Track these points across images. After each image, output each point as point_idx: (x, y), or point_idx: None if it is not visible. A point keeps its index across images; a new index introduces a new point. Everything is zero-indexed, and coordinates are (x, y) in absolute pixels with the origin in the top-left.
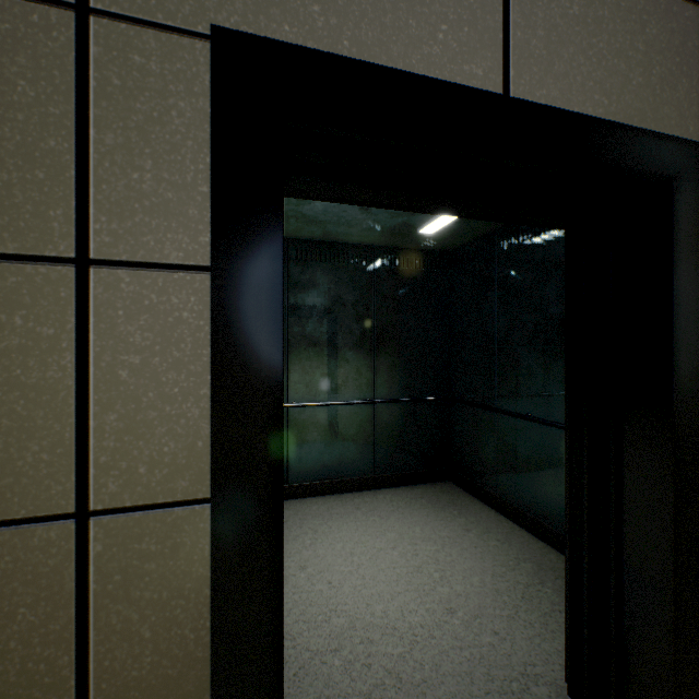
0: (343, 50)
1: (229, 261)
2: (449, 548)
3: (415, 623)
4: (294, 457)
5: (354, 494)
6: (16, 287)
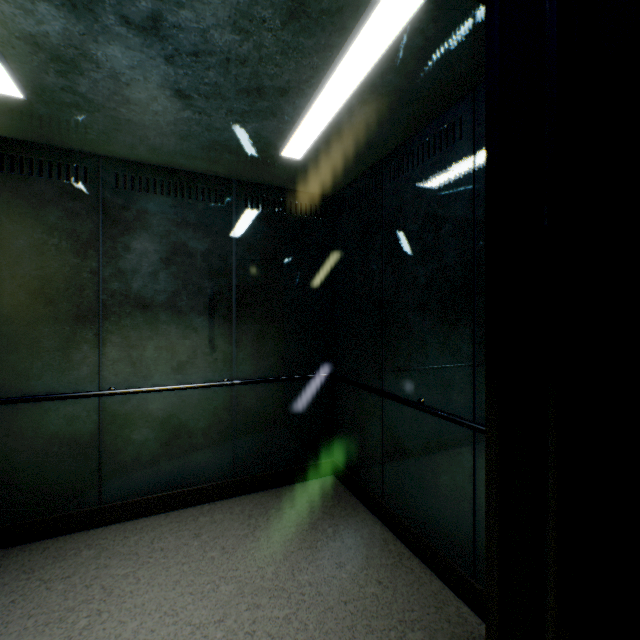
0: None
1: None
2: (306, 611)
3: None
4: (112, 464)
5: (203, 507)
6: None
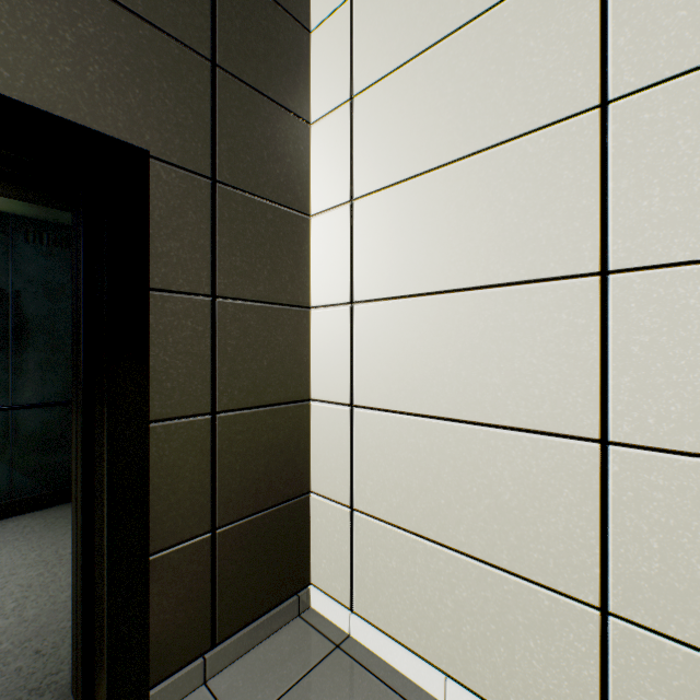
0: None
1: None
2: (61, 567)
3: None
4: None
5: None
6: None
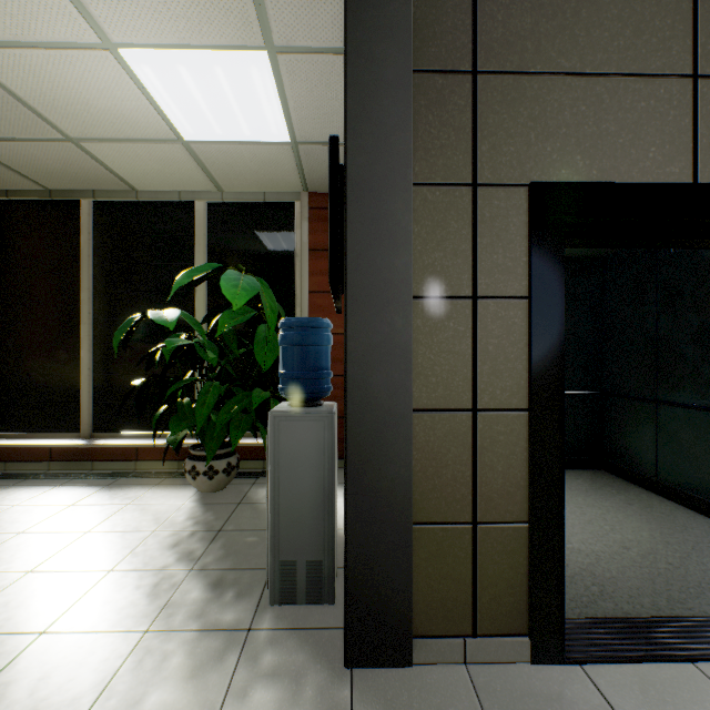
0: (592, 176)
1: (539, 294)
2: (614, 513)
3: (596, 550)
4: None
5: None
6: (450, 310)
